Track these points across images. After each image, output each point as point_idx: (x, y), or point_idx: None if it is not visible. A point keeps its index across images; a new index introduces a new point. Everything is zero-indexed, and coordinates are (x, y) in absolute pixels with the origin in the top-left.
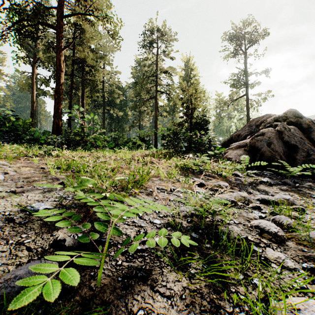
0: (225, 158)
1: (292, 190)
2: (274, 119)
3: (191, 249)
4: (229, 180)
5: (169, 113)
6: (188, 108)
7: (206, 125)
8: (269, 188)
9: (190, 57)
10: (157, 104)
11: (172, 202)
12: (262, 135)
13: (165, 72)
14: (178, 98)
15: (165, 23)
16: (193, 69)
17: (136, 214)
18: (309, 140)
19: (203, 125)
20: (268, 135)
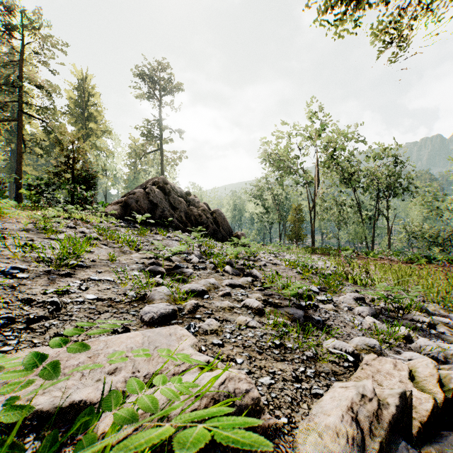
0: (103, 212)
1: (134, 229)
2: (153, 182)
3: (34, 231)
4: (90, 224)
5: (48, 152)
6: (68, 157)
7: (93, 180)
8: (119, 228)
9: (87, 76)
10: (22, 133)
11: (29, 225)
12: (134, 194)
13: (38, 86)
14: (55, 142)
15: (38, 10)
16: (92, 94)
17: (0, 224)
18: (169, 201)
19: (88, 179)
20: (138, 194)
